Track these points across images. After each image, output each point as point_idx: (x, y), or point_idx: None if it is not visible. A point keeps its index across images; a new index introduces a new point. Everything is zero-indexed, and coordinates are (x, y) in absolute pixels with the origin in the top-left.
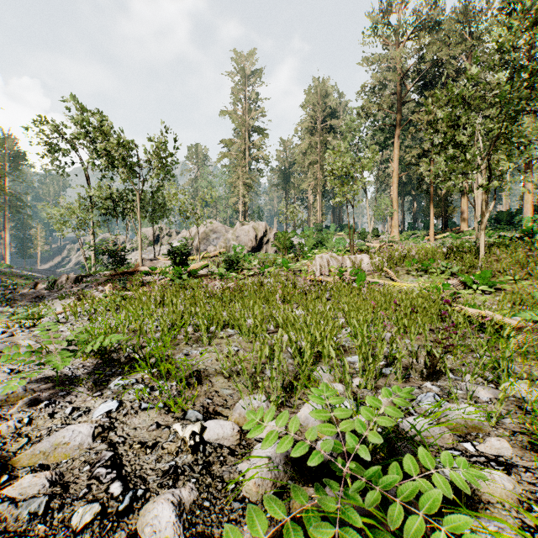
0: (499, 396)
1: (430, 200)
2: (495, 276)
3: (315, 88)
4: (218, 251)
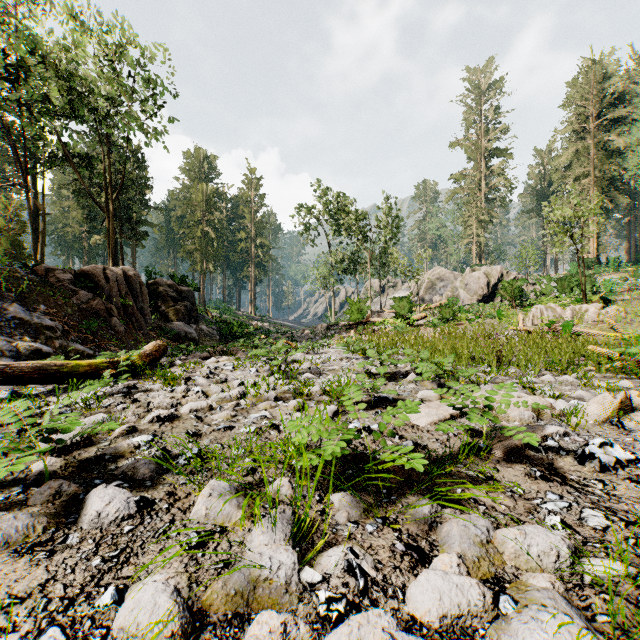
0: (493, 362)
1: None
2: None
3: (585, 74)
4: (439, 303)
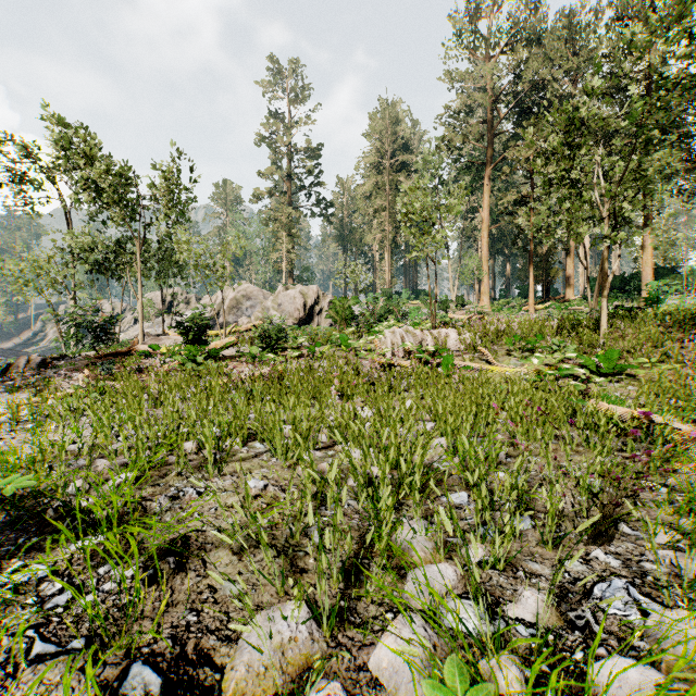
0: None
1: (530, 260)
2: (622, 357)
3: (383, 112)
4: (253, 324)
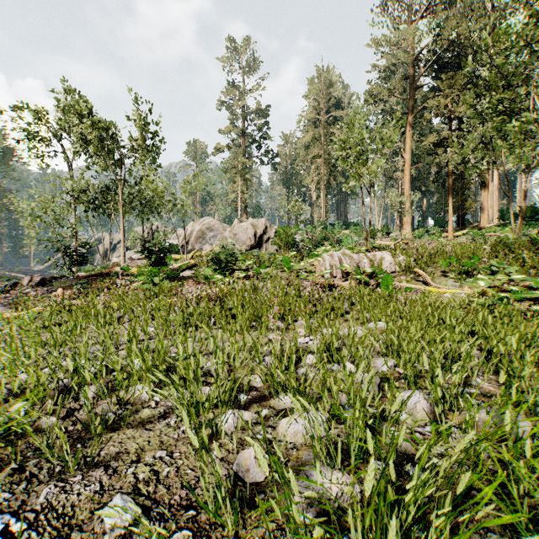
0: None
1: (449, 193)
2: None
3: (319, 77)
4: (211, 250)
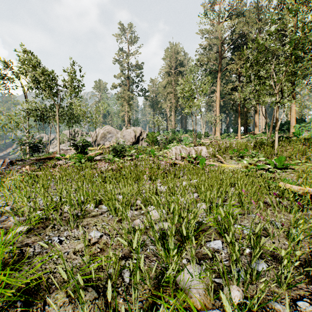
0: None
1: (238, 115)
2: (286, 160)
3: (171, 48)
4: (110, 144)
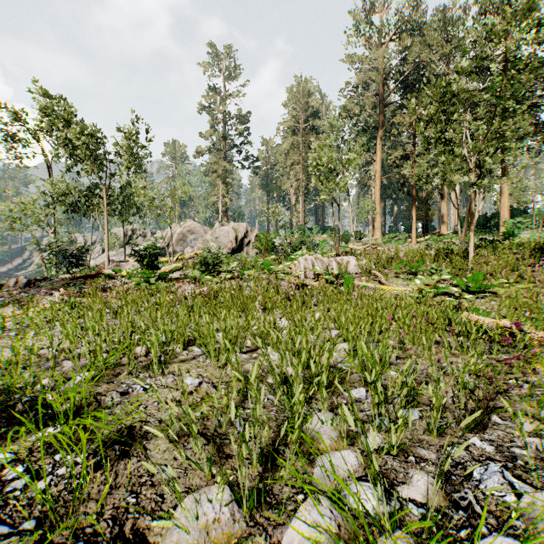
0: None
1: (413, 202)
2: (486, 279)
3: (298, 87)
4: (195, 253)
